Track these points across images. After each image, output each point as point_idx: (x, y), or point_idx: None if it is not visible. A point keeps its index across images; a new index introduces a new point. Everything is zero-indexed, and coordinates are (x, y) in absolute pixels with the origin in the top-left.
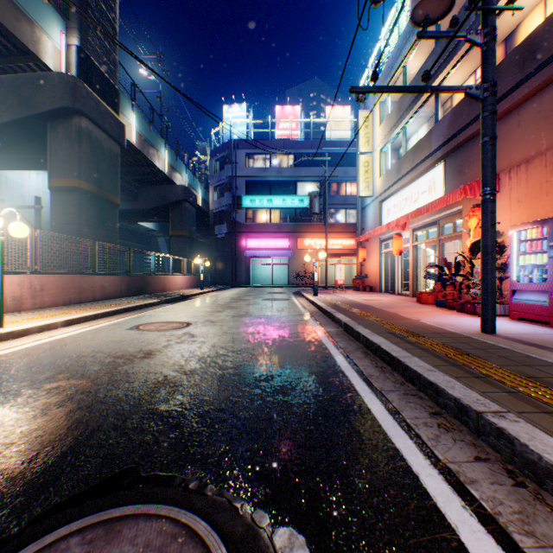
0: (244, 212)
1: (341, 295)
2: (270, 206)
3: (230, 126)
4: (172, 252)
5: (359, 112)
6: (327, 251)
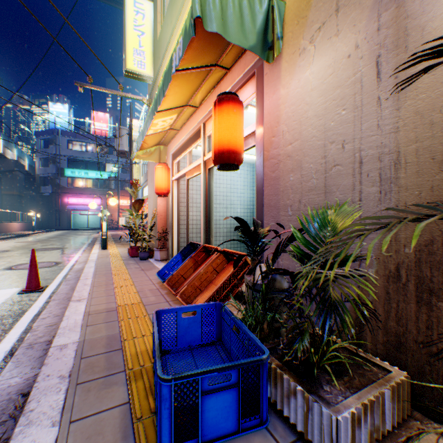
0: (66, 179)
1: (119, 232)
2: (87, 177)
3: (55, 119)
4: (4, 206)
5: (134, 143)
6: (128, 207)
